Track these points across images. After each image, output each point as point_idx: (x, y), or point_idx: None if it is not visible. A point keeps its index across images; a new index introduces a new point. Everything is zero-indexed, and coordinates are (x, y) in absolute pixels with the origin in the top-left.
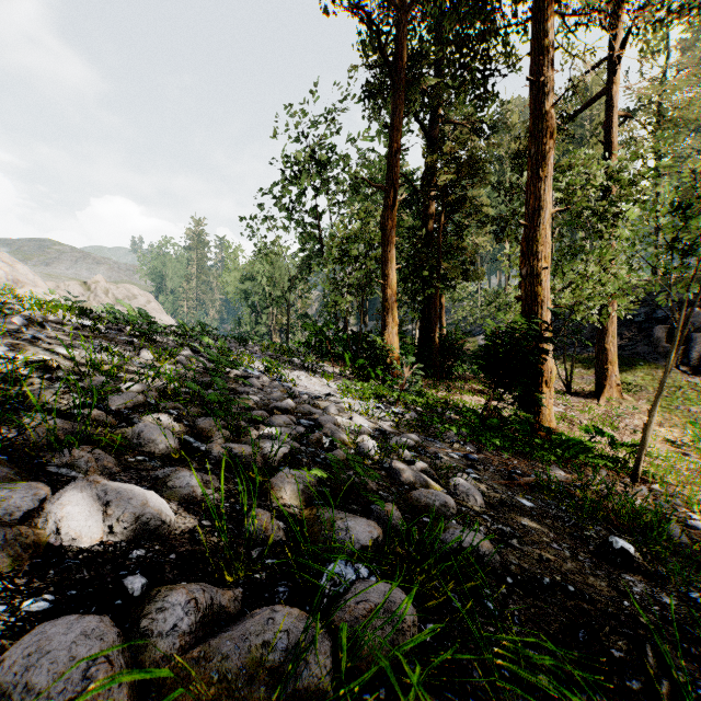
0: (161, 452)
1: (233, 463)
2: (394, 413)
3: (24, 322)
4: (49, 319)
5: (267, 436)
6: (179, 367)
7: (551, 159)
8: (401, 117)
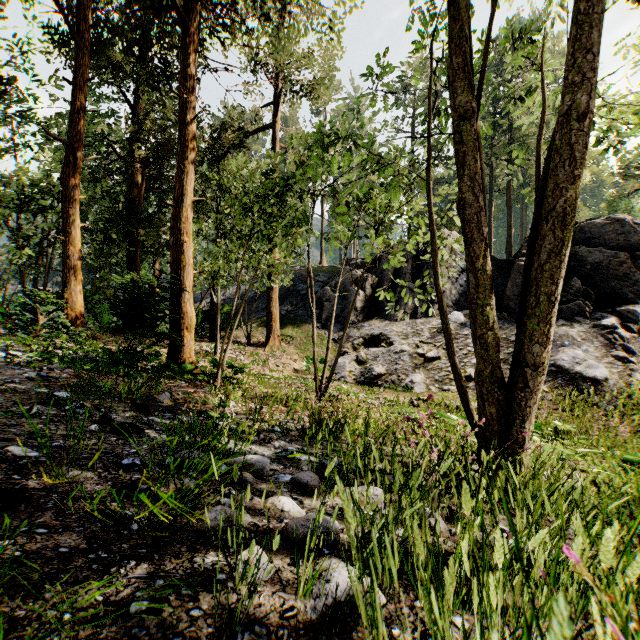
0: None
1: None
2: (10, 355)
3: None
4: None
5: None
6: None
7: (192, 159)
8: (86, 78)
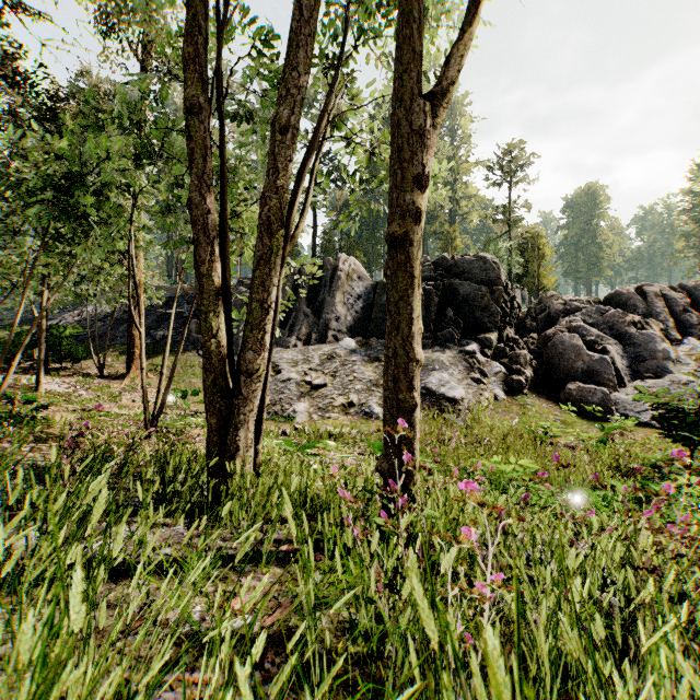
0: None
1: None
2: None
3: None
4: None
5: None
6: None
7: None
8: None
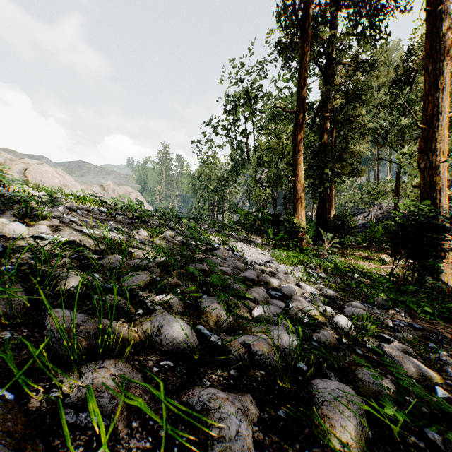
0: (182, 352)
1: (251, 361)
2: (322, 278)
3: (65, 210)
4: (81, 208)
5: (266, 319)
6: (165, 242)
7: (448, 72)
8: (307, 61)
